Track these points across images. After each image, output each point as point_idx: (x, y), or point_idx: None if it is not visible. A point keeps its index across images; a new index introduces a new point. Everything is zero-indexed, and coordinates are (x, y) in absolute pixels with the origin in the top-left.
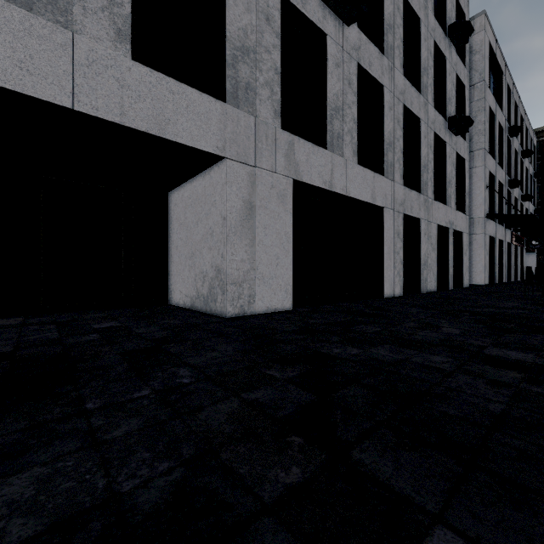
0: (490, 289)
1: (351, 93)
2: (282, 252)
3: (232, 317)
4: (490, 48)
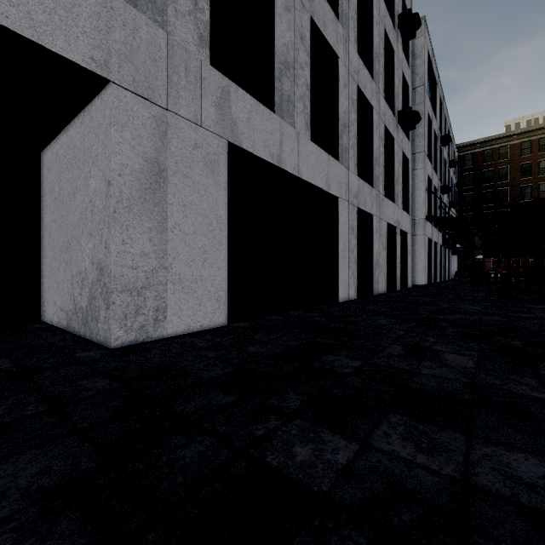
0: (432, 289)
1: (304, 51)
2: (212, 243)
3: (123, 346)
4: (427, 56)
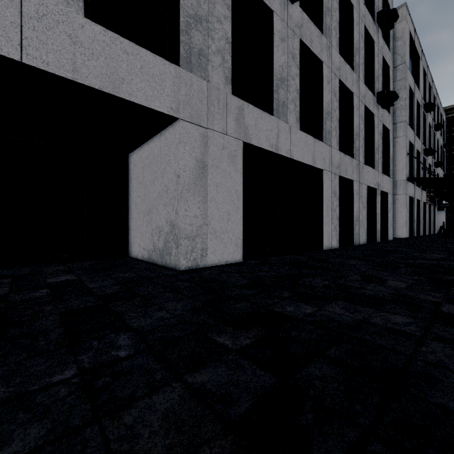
0: (411, 242)
1: (294, 66)
2: (233, 208)
3: (185, 270)
4: (409, 36)
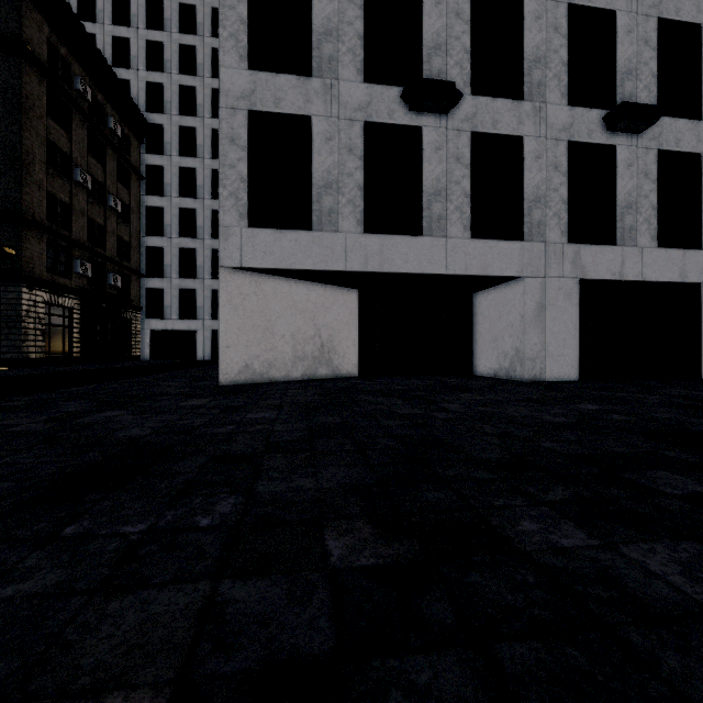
0: None
1: (648, 183)
2: (568, 336)
3: (528, 382)
4: None
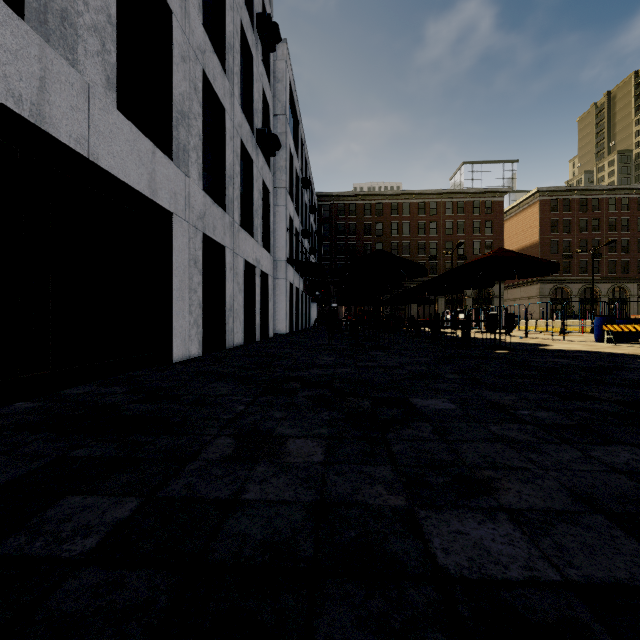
0: (293, 338)
1: None
2: None
3: None
4: (289, 86)
